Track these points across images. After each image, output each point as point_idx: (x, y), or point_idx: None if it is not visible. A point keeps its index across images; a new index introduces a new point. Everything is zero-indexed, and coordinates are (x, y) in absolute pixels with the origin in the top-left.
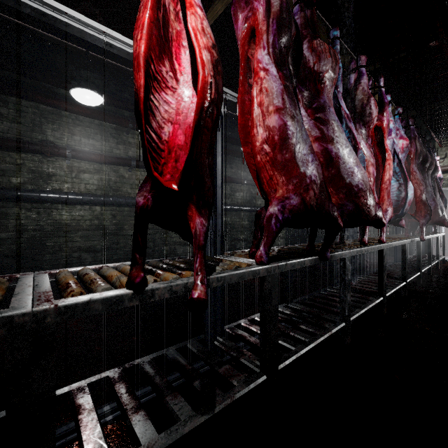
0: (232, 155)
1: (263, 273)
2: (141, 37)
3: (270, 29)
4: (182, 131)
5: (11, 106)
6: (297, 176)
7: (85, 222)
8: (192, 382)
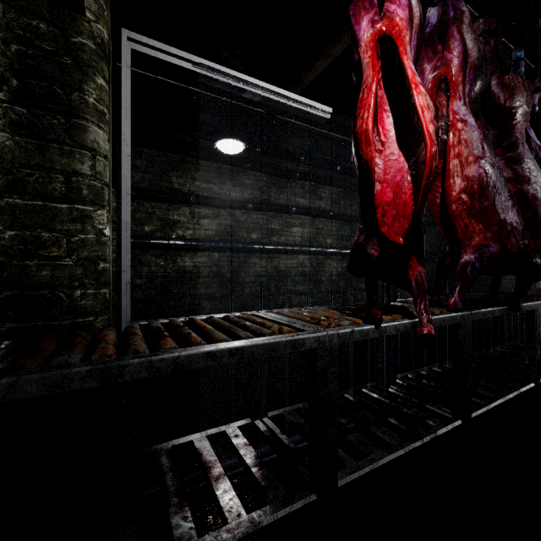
0: (353, 190)
1: (459, 319)
2: (367, 116)
3: (465, 79)
4: (390, 189)
5: (144, 157)
6: (495, 224)
7: (204, 269)
8: (387, 418)
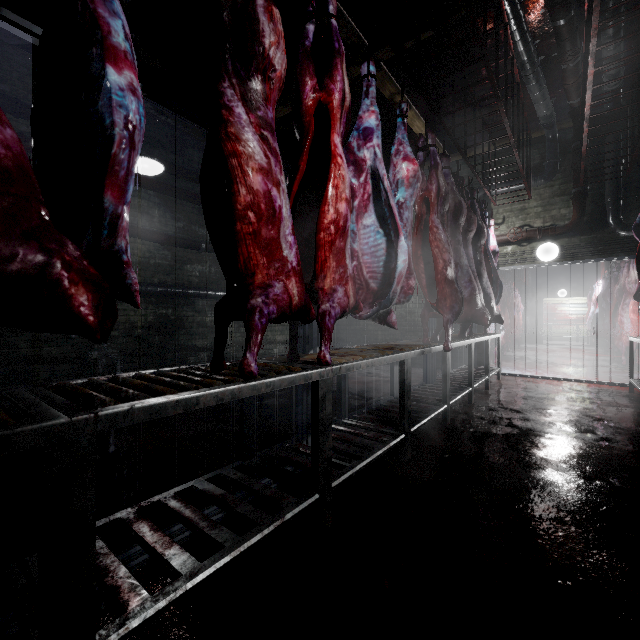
0: (176, 197)
1: None
2: None
3: None
4: None
5: None
6: None
7: None
8: None
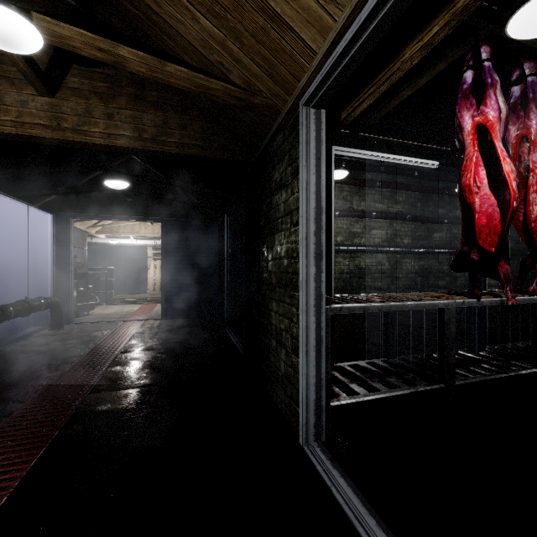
0: (430, 193)
1: (536, 301)
2: (470, 177)
3: None
4: (484, 217)
5: None
6: None
7: None
8: (480, 365)
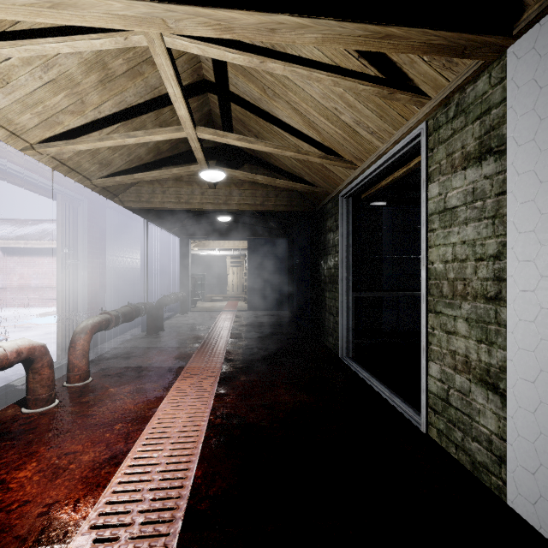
0: None
1: None
2: None
3: None
4: None
5: None
6: None
7: None
8: None
